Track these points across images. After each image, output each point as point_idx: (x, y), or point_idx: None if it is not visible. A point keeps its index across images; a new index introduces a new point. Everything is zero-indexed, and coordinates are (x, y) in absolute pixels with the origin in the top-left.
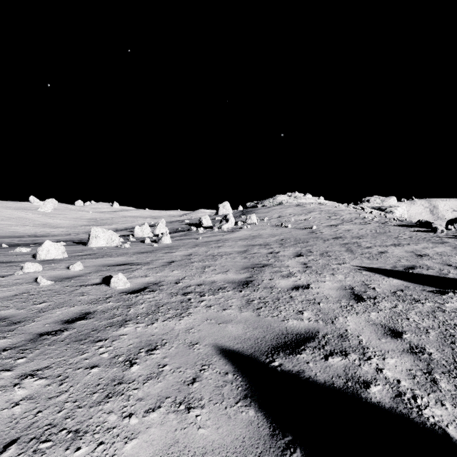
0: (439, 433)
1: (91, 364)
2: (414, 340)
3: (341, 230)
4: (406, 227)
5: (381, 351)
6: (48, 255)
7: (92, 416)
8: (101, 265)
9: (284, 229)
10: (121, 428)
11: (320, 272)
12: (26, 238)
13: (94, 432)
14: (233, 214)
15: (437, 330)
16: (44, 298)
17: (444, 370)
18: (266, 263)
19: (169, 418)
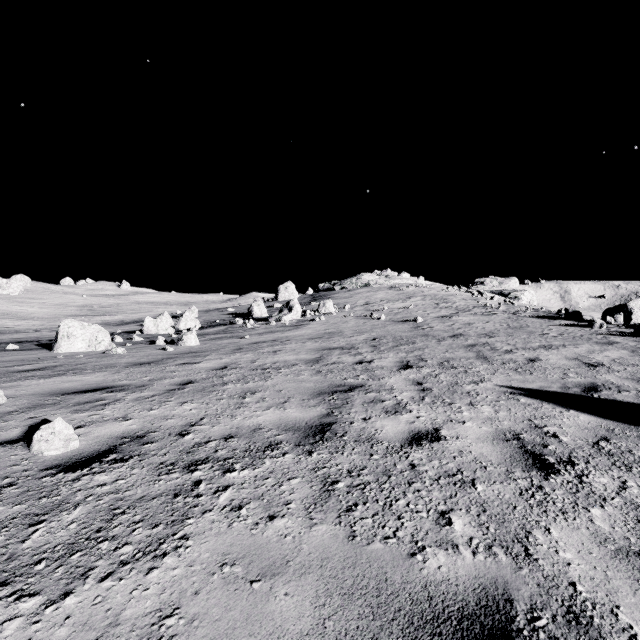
0: None
1: None
2: None
3: (459, 323)
4: (548, 319)
5: None
6: None
7: None
8: (49, 392)
9: (375, 322)
10: None
11: (449, 400)
12: None
13: None
14: (300, 300)
15: None
16: None
17: None
18: (354, 382)
19: None
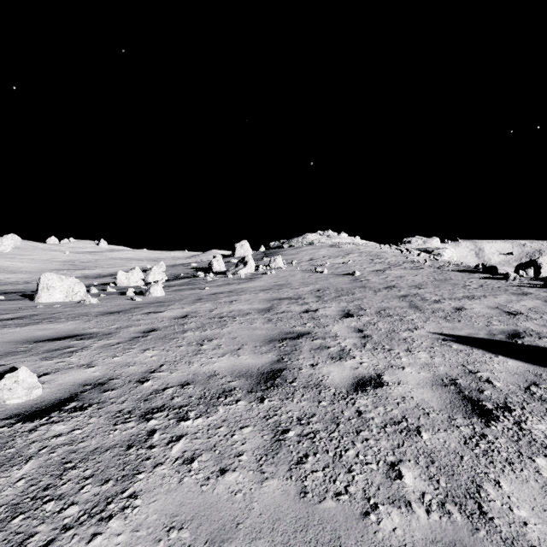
0: None
1: None
2: None
3: (391, 276)
4: (468, 273)
5: None
6: None
7: None
8: (22, 340)
9: (319, 275)
10: None
11: (388, 346)
12: None
13: None
14: (254, 256)
15: None
16: None
17: None
18: (302, 330)
19: None
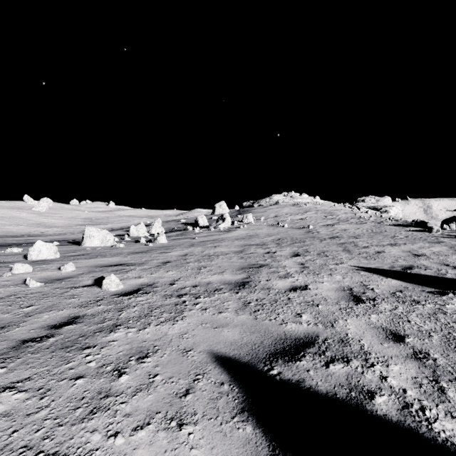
0: (452, 450)
1: (76, 374)
2: (417, 345)
3: (338, 229)
4: (402, 227)
5: (384, 357)
6: (40, 255)
7: (73, 436)
8: (94, 265)
9: (281, 229)
10: (105, 449)
11: (317, 272)
12: (19, 238)
13: (75, 455)
14: (230, 214)
15: (440, 333)
16: (32, 301)
17: (451, 377)
18: (263, 263)
19: (159, 437)
